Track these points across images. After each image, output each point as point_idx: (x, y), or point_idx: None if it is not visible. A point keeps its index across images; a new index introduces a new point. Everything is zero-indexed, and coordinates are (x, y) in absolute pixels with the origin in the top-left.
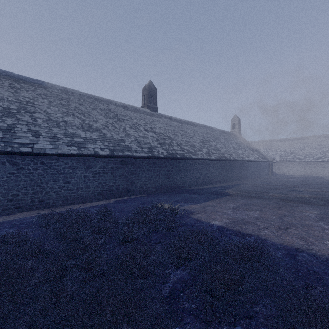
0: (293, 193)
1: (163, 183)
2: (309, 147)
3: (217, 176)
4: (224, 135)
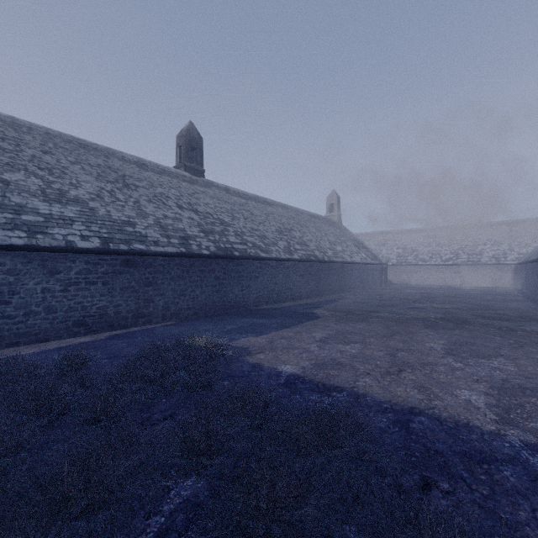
0: (413, 311)
1: (208, 301)
2: (436, 243)
3: (302, 286)
4: (315, 222)
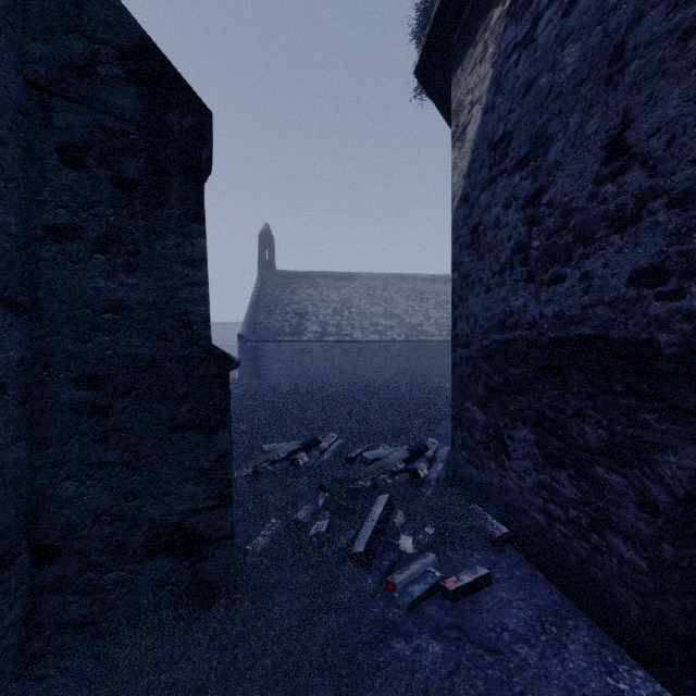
0: None
1: None
2: None
3: None
4: None
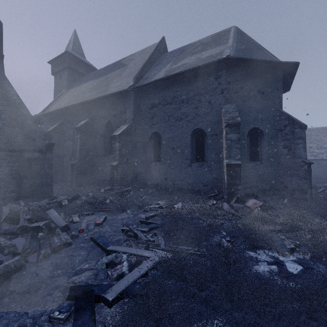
0: None
1: None
2: None
3: None
4: None
